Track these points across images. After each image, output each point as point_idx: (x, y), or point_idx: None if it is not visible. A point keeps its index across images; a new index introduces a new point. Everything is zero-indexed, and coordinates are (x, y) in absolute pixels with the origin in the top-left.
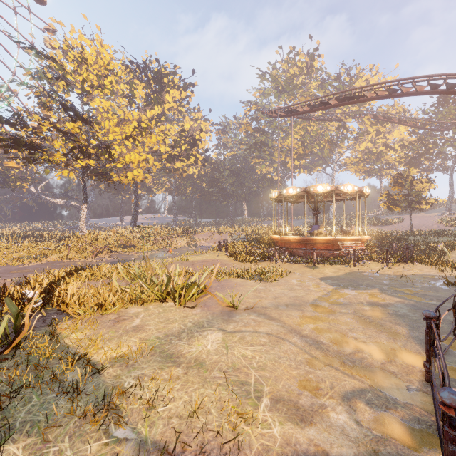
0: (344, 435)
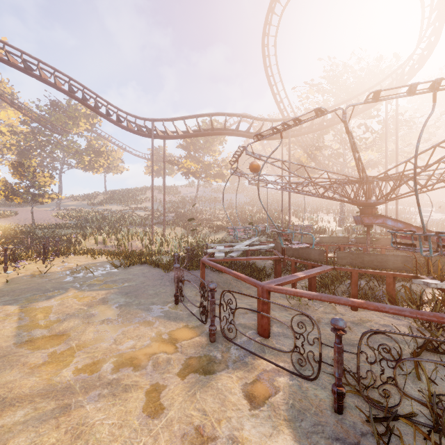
0: (272, 437)
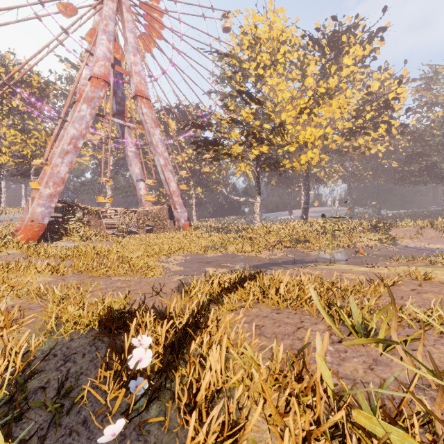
0: None
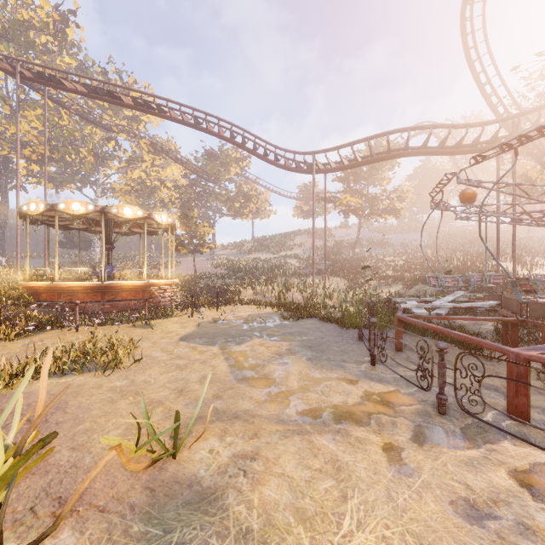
0: None
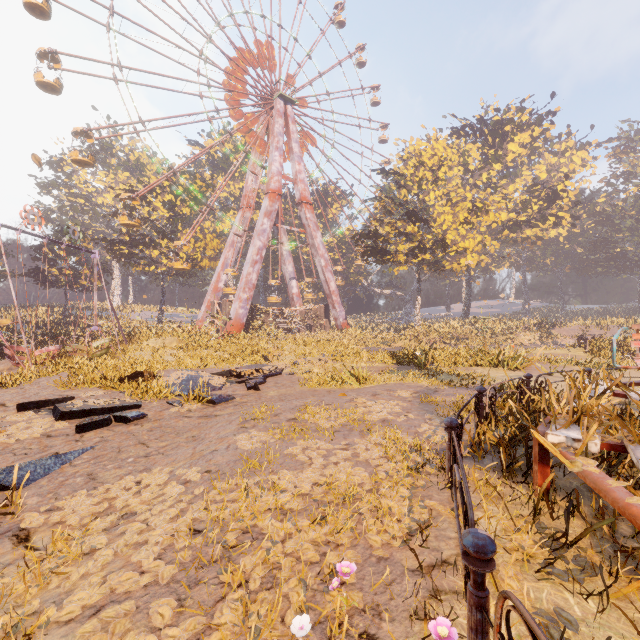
0: None
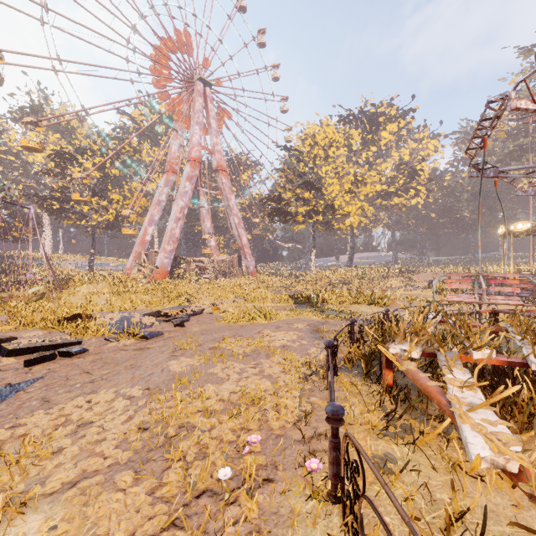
0: None
